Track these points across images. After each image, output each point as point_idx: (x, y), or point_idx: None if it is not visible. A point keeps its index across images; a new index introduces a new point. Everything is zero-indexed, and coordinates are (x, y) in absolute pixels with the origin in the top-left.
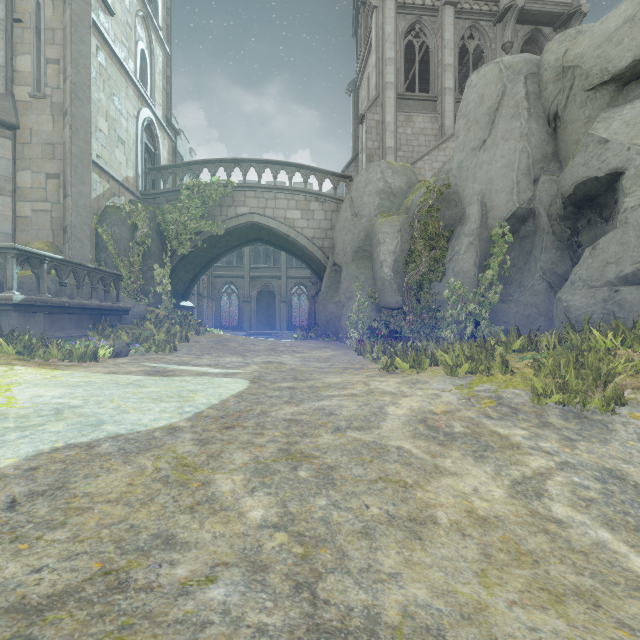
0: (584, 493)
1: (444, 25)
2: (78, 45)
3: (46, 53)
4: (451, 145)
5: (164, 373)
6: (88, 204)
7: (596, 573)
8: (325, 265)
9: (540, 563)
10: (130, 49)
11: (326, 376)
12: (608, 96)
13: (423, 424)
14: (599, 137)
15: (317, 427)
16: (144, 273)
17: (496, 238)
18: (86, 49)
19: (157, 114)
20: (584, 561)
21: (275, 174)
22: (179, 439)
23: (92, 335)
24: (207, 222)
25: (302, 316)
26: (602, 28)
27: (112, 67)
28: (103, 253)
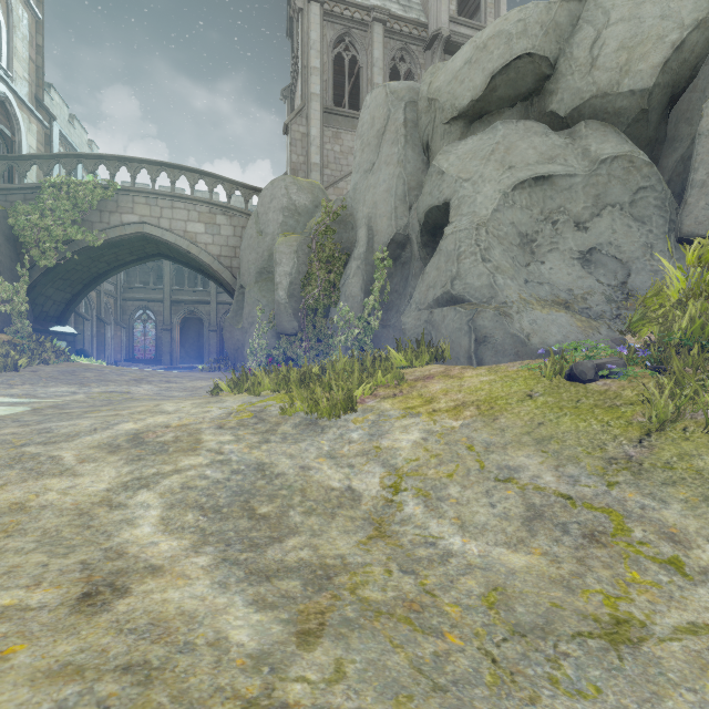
0: (195, 483)
1: (373, 42)
2: None
3: None
4: None
5: None
6: None
7: (61, 540)
8: (234, 287)
9: (11, 537)
10: None
11: (145, 402)
12: (459, 131)
13: (132, 436)
14: (438, 168)
15: (1, 445)
16: None
17: (377, 263)
18: None
19: (16, 90)
20: (74, 533)
21: (173, 179)
22: None
23: None
24: (79, 229)
25: None
26: (452, 66)
27: None
28: None
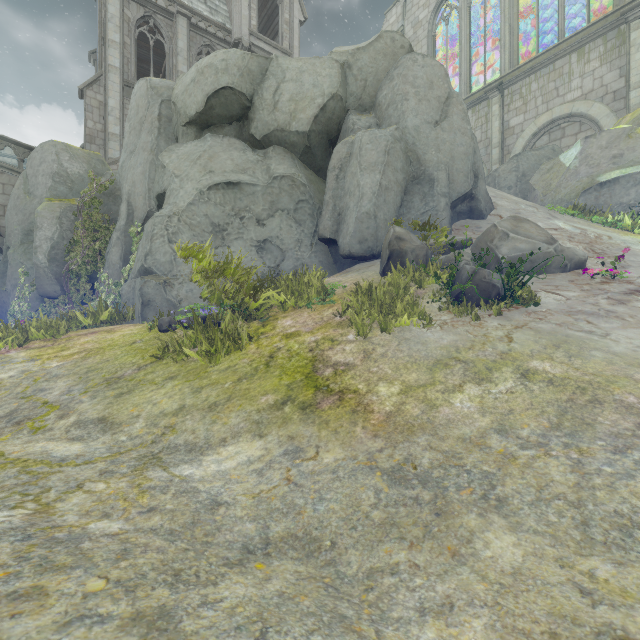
0: None
1: (178, 33)
2: None
3: None
4: None
5: None
6: None
7: None
8: (2, 247)
9: None
10: None
11: None
12: (194, 135)
13: None
14: (162, 163)
15: None
16: None
17: (133, 236)
18: None
19: None
20: None
21: None
22: None
23: None
24: None
25: None
26: (185, 80)
27: None
28: None
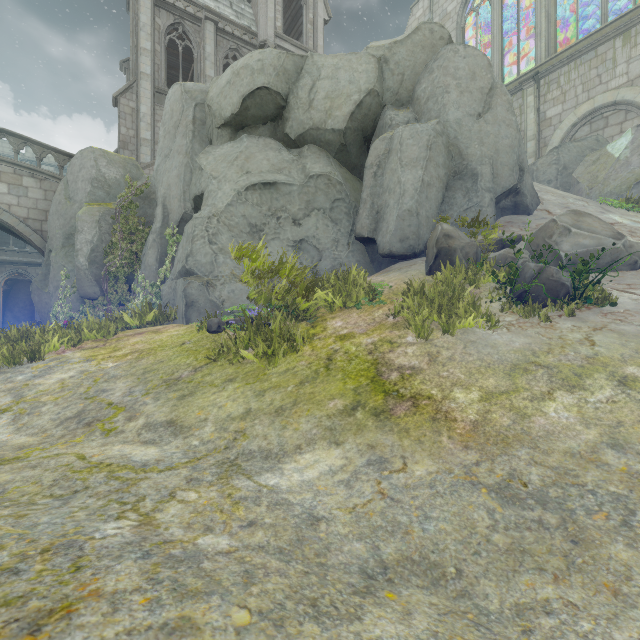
0: None
1: (206, 38)
2: None
3: None
4: None
5: None
6: None
7: None
8: (44, 251)
9: None
10: None
11: None
12: (228, 136)
13: None
14: (199, 165)
15: None
16: None
17: (169, 238)
18: None
19: None
20: None
21: None
22: None
23: None
24: None
25: None
26: (221, 82)
27: None
28: None
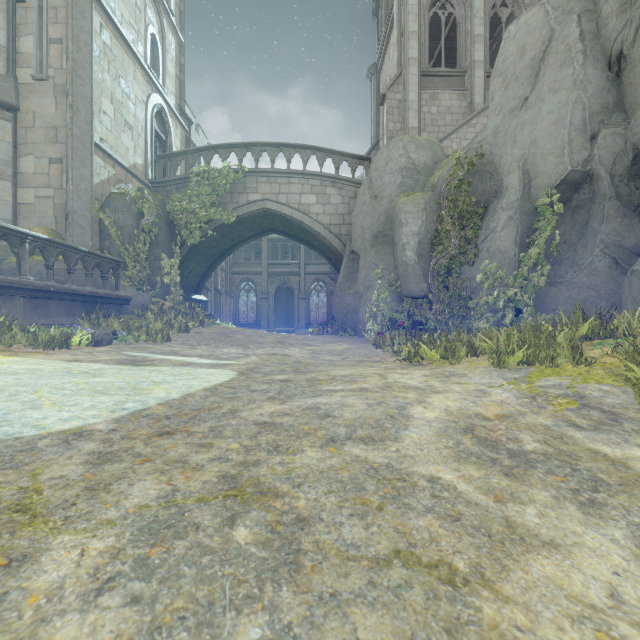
0: None
1: None
2: (79, 21)
3: (49, 33)
4: (482, 121)
5: (139, 362)
6: (90, 188)
7: None
8: (342, 254)
9: None
10: (139, 32)
11: (334, 368)
12: None
13: (470, 435)
14: None
15: (300, 436)
16: (151, 263)
17: (542, 209)
18: (88, 25)
19: (168, 101)
20: None
21: (289, 158)
22: (69, 452)
23: (83, 323)
24: (217, 210)
25: (321, 314)
26: None
27: (118, 48)
28: (107, 241)
